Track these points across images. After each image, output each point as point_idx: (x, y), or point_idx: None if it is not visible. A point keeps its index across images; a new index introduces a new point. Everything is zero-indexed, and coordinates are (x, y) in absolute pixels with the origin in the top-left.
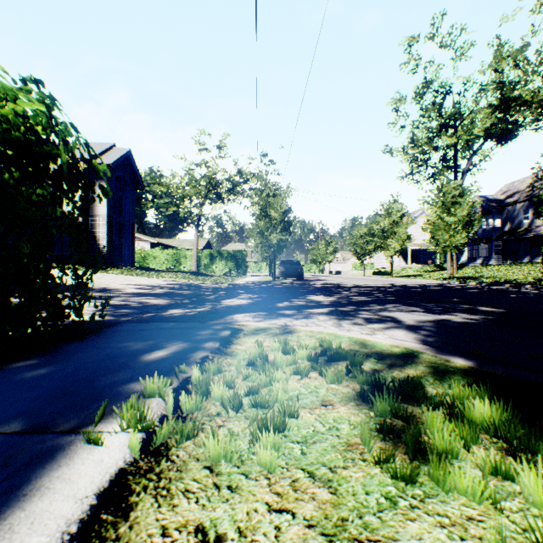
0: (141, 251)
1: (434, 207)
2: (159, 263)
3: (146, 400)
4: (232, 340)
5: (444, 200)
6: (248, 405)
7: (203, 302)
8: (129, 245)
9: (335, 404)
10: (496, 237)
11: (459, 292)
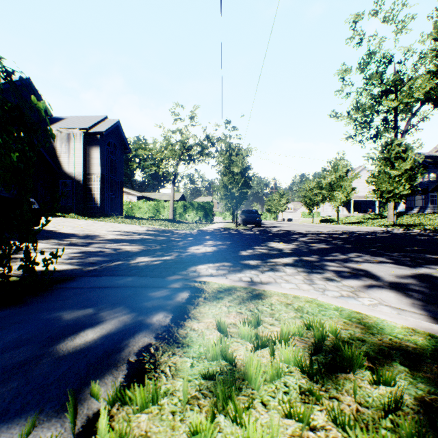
0: (129, 203)
1: (379, 162)
2: (143, 212)
3: None
4: (188, 310)
5: (388, 156)
6: None
7: (171, 249)
8: (118, 198)
9: None
10: (432, 189)
11: (411, 239)
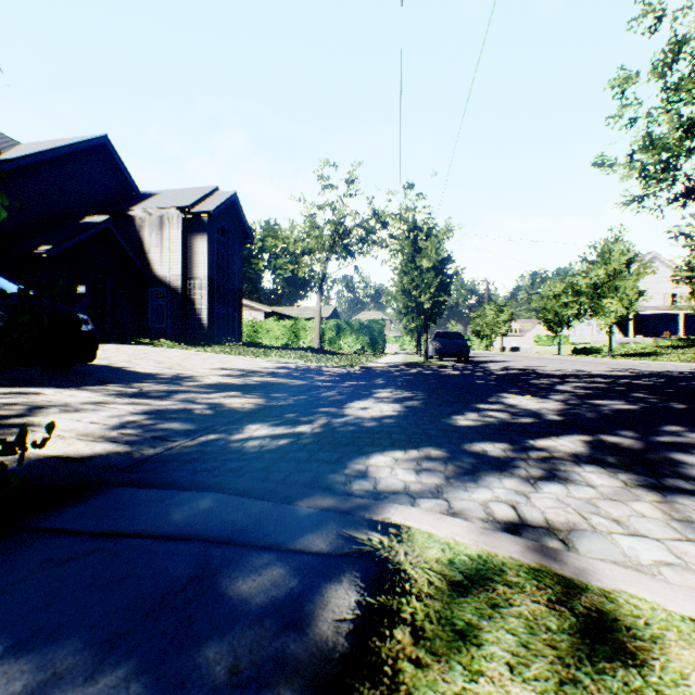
0: (252, 323)
1: None
2: (273, 337)
3: None
4: None
5: None
6: None
7: (314, 406)
8: (235, 315)
9: None
10: None
11: None
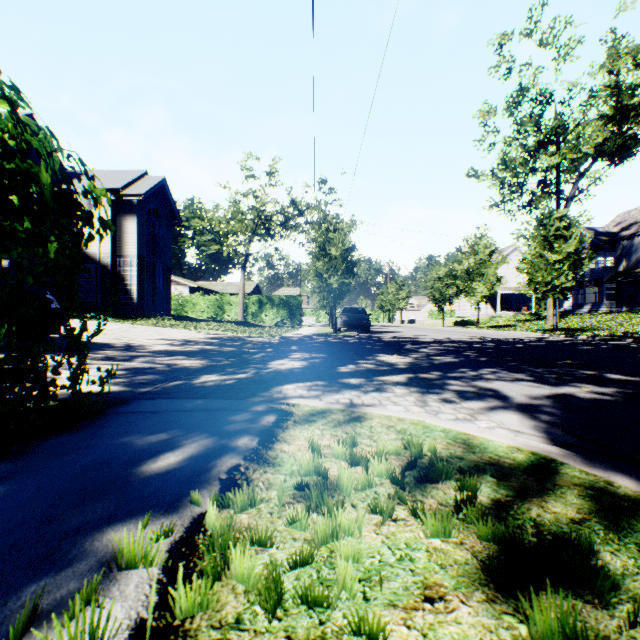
0: (178, 297)
1: (533, 242)
2: (199, 311)
3: (104, 600)
4: (276, 434)
5: (545, 234)
6: (292, 598)
7: (246, 364)
8: (163, 290)
9: (448, 596)
10: (608, 278)
11: (569, 349)
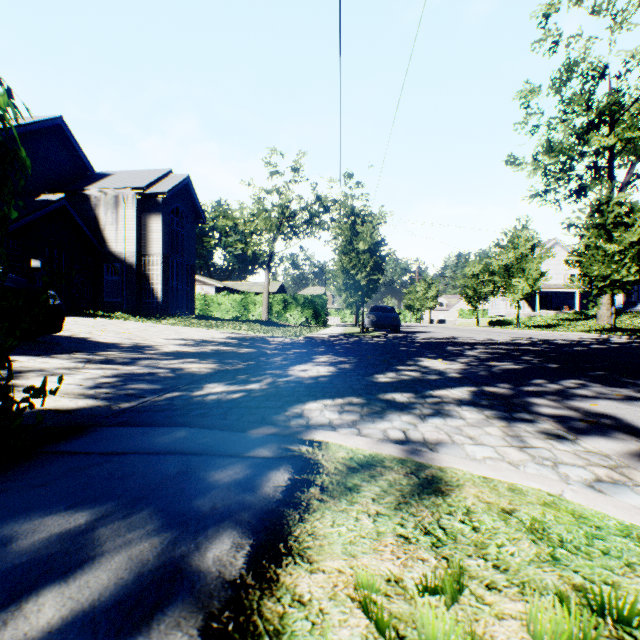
0: (204, 297)
1: (586, 232)
2: (224, 311)
3: None
4: (286, 527)
5: (601, 222)
6: None
7: (262, 369)
8: (188, 290)
9: None
10: None
11: None
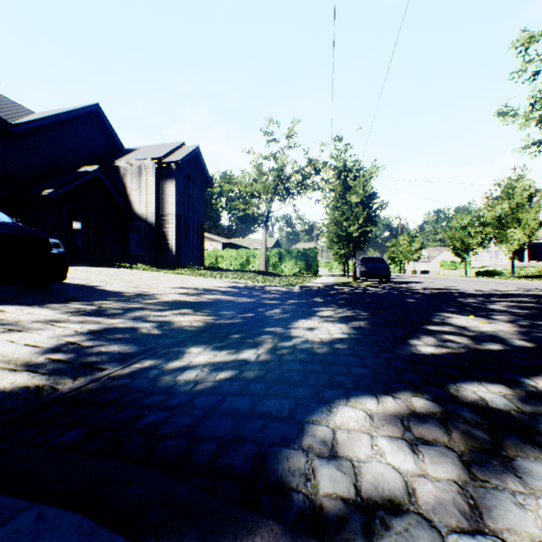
0: (212, 251)
1: None
2: (228, 262)
3: None
4: None
5: None
6: None
7: (260, 325)
8: (198, 244)
9: None
10: None
11: None
